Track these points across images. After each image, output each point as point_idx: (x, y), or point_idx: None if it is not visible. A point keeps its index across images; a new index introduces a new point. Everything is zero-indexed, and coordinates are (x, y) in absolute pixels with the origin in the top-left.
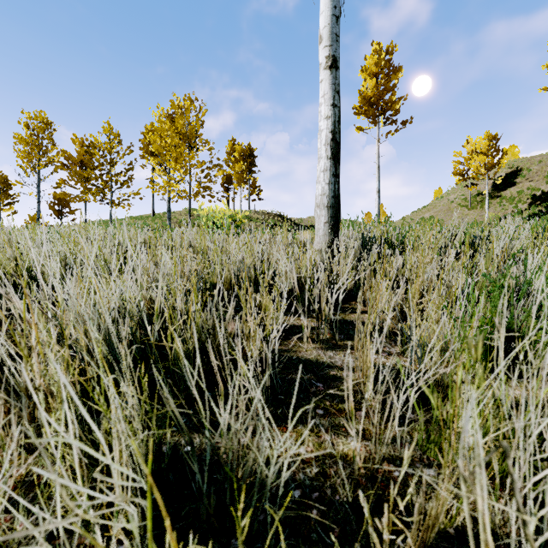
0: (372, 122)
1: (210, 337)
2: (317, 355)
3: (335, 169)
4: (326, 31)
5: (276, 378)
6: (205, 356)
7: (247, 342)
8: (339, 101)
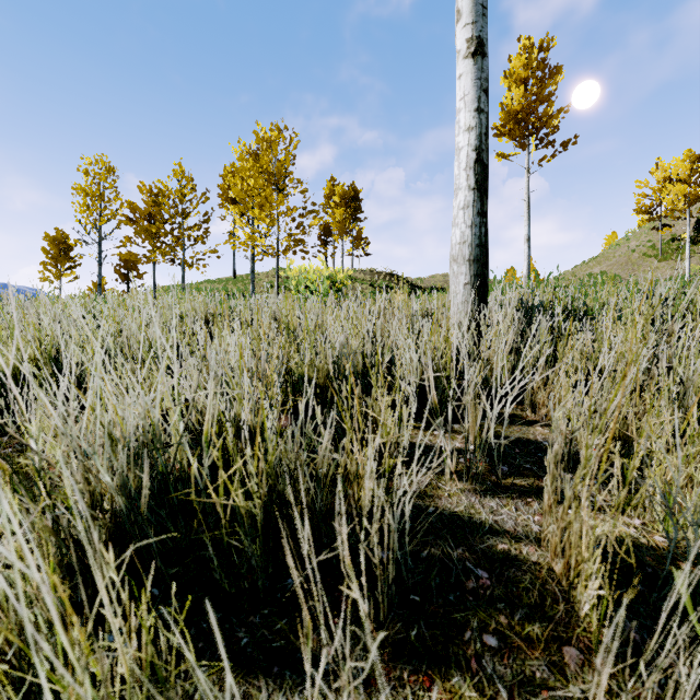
0: (520, 145)
1: (291, 483)
2: (469, 506)
3: (480, 204)
4: (467, 1)
5: (402, 552)
6: (284, 514)
7: (354, 485)
8: (487, 104)
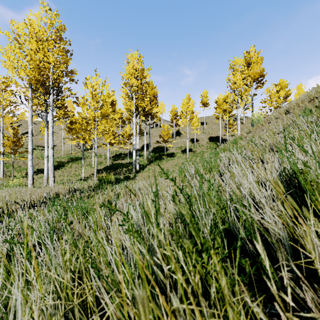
0: None
1: None
2: None
3: None
4: None
5: None
6: None
7: None
8: None
